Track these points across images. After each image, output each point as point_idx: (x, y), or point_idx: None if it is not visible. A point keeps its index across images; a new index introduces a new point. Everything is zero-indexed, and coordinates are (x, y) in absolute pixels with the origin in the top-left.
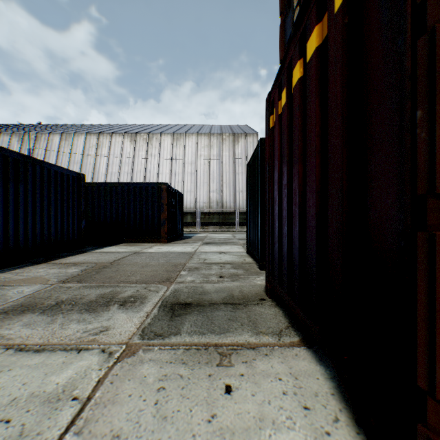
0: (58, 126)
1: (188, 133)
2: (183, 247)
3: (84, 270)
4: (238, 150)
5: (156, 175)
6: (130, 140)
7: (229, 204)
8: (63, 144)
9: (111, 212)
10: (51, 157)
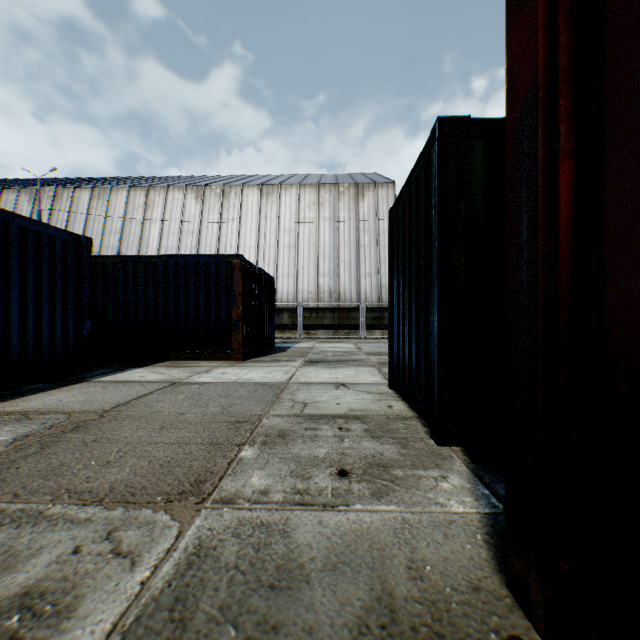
0: (92, 179)
1: (284, 183)
2: (267, 371)
3: (23, 438)
4: (364, 209)
5: (235, 250)
6: (196, 197)
7: (350, 295)
8: (95, 204)
9: (145, 306)
10: (77, 224)
